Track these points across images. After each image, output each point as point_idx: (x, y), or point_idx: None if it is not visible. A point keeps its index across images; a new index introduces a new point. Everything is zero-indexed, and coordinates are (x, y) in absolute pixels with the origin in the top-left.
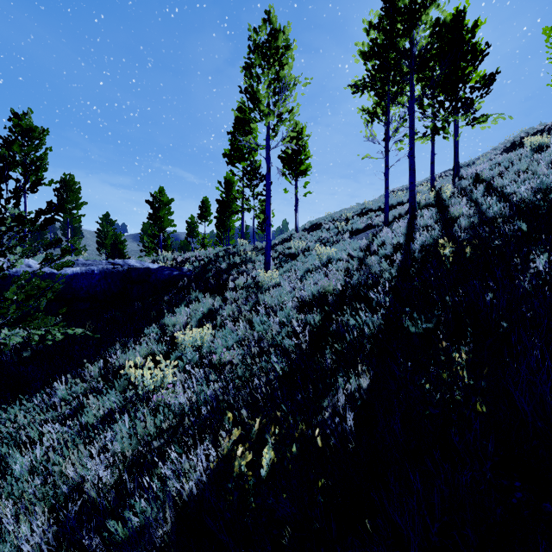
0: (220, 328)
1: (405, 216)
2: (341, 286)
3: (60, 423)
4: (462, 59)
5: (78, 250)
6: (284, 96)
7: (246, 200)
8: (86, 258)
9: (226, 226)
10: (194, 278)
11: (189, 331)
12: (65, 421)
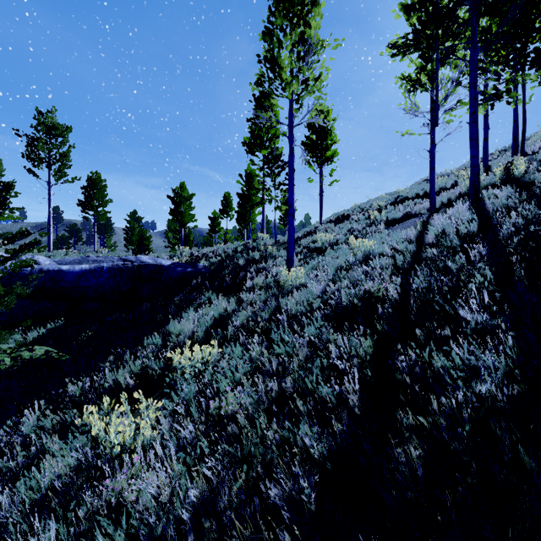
0: (231, 340)
1: (458, 200)
2: (398, 293)
3: (2, 485)
4: (535, 1)
5: (109, 246)
6: (309, 62)
7: (266, 190)
8: (106, 254)
9: (247, 220)
10: (209, 275)
11: (193, 345)
12: (11, 480)
